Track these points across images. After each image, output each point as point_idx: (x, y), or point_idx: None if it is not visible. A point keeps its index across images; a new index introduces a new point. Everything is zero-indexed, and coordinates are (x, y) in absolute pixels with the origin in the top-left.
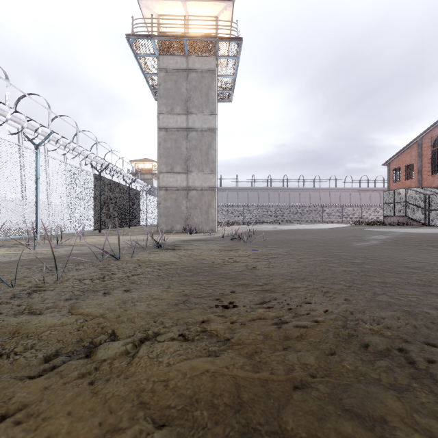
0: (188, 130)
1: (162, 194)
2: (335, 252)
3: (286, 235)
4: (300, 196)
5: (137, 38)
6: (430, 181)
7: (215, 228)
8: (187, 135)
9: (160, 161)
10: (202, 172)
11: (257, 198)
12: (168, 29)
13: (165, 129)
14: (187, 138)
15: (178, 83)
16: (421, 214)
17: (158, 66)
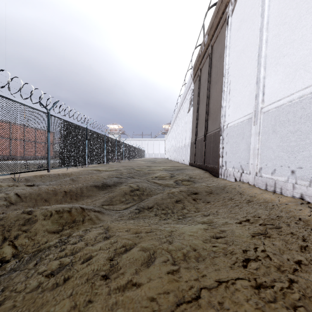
0: None
1: None
2: None
3: None
4: None
5: None
6: None
7: None
8: None
9: None
10: None
11: None
12: None
13: None
14: None
15: None
16: None
17: None
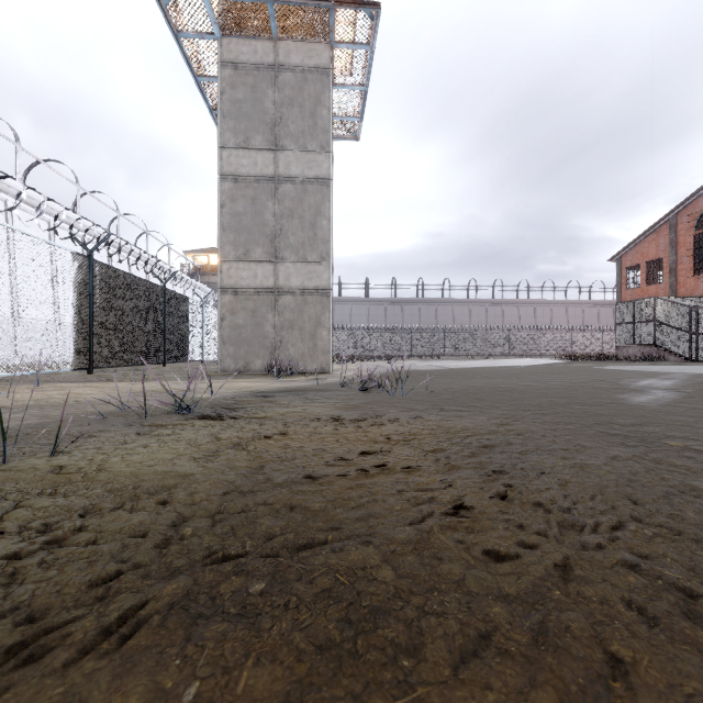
0: (277, 180)
1: (227, 302)
2: (625, 426)
3: (464, 380)
4: (470, 314)
5: None
6: (691, 287)
7: (328, 367)
8: (276, 190)
9: (223, 238)
10: (305, 259)
11: (401, 317)
12: None
13: (234, 178)
14: (276, 196)
15: (259, 90)
16: (683, 342)
17: (219, 57)
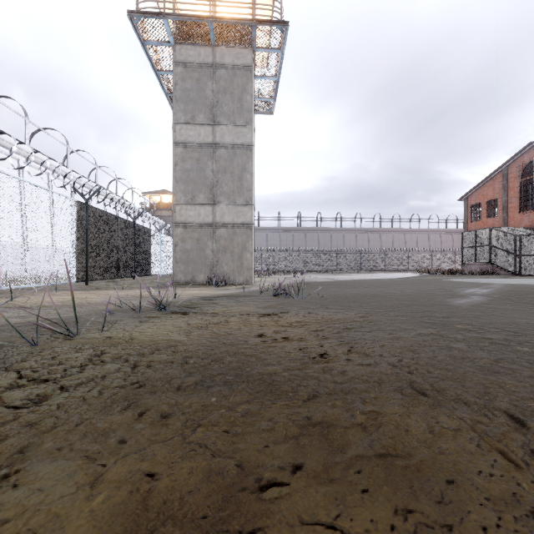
0: (215, 146)
1: (179, 233)
2: (438, 317)
3: (347, 288)
4: (356, 239)
5: (143, 17)
6: (518, 220)
7: (251, 279)
8: (214, 153)
9: (176, 187)
10: (234, 203)
11: (304, 241)
12: (187, 11)
13: (184, 145)
14: (214, 157)
15: (202, 82)
16: (510, 261)
17: (174, 59)
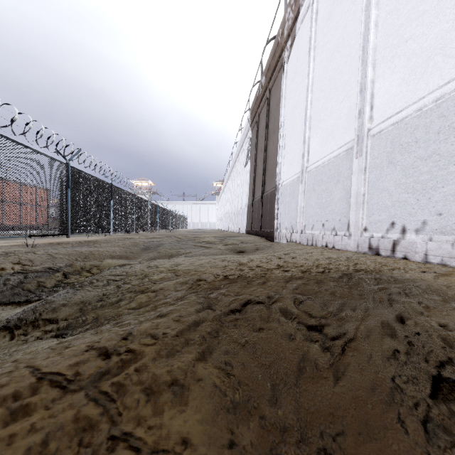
0: None
1: None
2: None
3: None
4: None
5: None
6: None
7: None
8: None
9: None
10: None
11: None
12: None
13: None
14: None
15: None
16: None
17: None
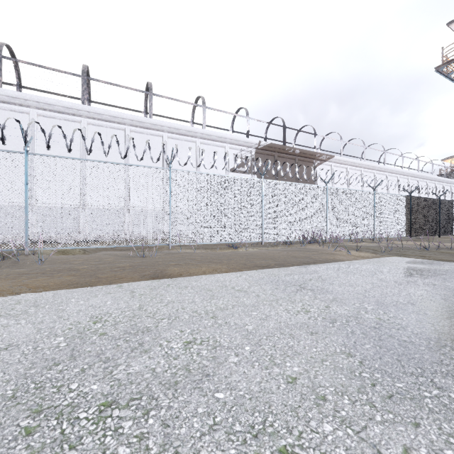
0: None
1: None
2: None
3: None
4: None
5: (447, 65)
6: None
7: None
8: None
9: None
10: None
11: None
12: None
13: None
14: None
15: None
16: None
17: None
